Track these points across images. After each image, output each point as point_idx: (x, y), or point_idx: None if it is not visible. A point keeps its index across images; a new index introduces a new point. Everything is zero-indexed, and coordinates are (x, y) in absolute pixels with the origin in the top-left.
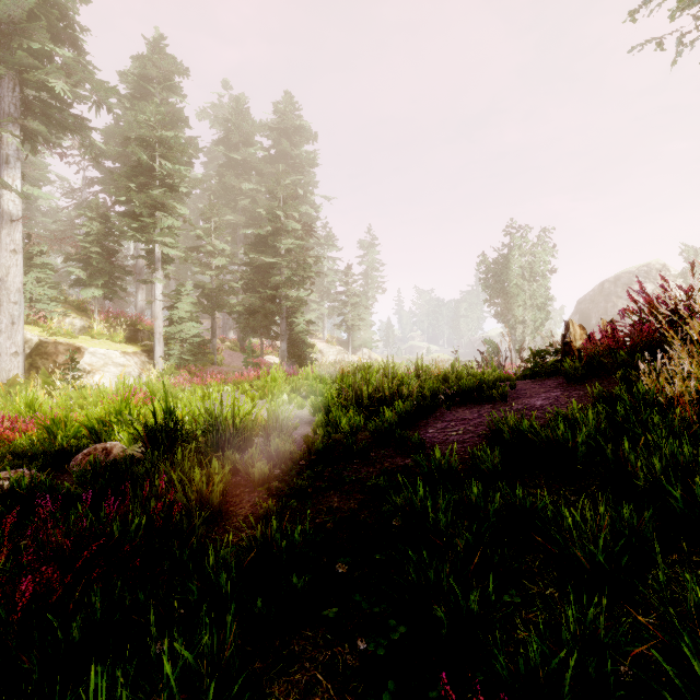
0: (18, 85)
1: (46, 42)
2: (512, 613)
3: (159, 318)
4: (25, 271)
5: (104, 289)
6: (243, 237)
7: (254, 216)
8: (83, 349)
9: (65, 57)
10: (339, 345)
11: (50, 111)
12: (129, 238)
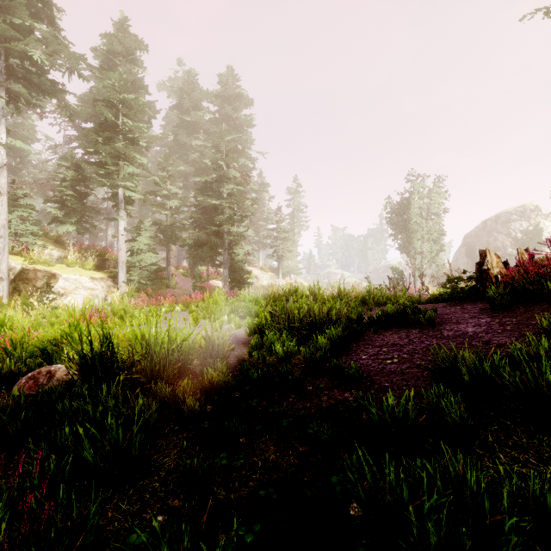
0: (3, 55)
1: (26, 18)
2: None
3: (122, 250)
4: (11, 211)
5: (77, 225)
6: (193, 184)
7: (202, 167)
8: (58, 275)
9: (43, 32)
10: (271, 271)
11: (30, 76)
12: (97, 183)
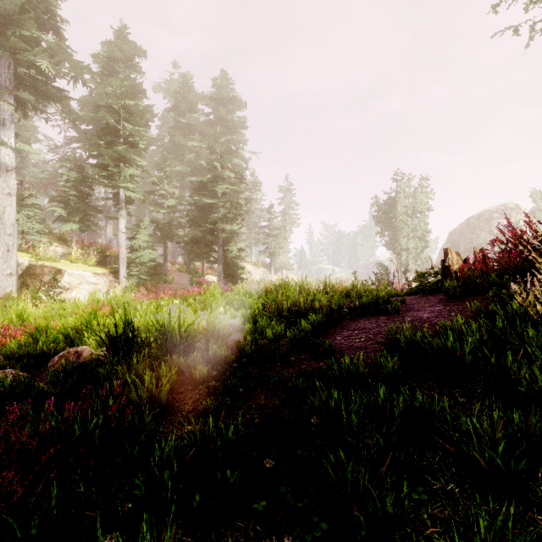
0: (12, 64)
1: (34, 30)
2: (419, 507)
3: (122, 247)
4: (18, 210)
5: (80, 224)
6: (189, 184)
7: (197, 166)
8: (63, 271)
9: (49, 42)
10: (263, 267)
11: (37, 84)
12: (99, 184)
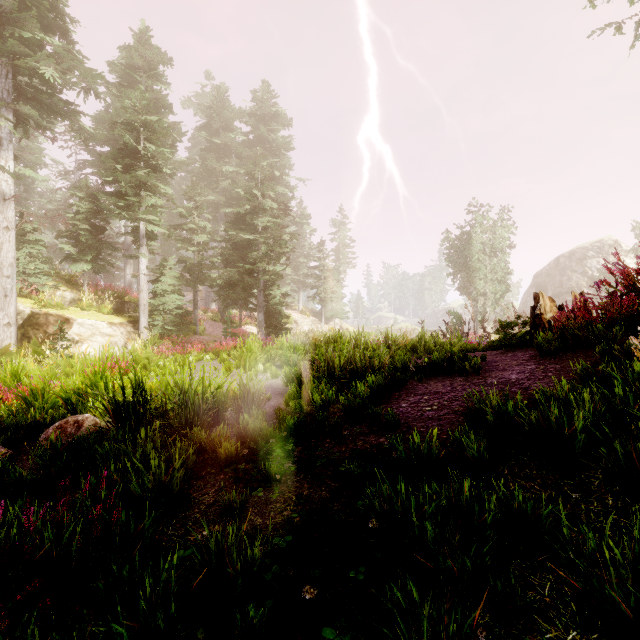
0: (10, 72)
1: (37, 31)
2: None
3: (143, 291)
4: (18, 247)
5: (93, 264)
6: (223, 216)
7: (234, 196)
8: (72, 320)
9: (55, 46)
10: (313, 315)
11: (41, 96)
12: (116, 216)
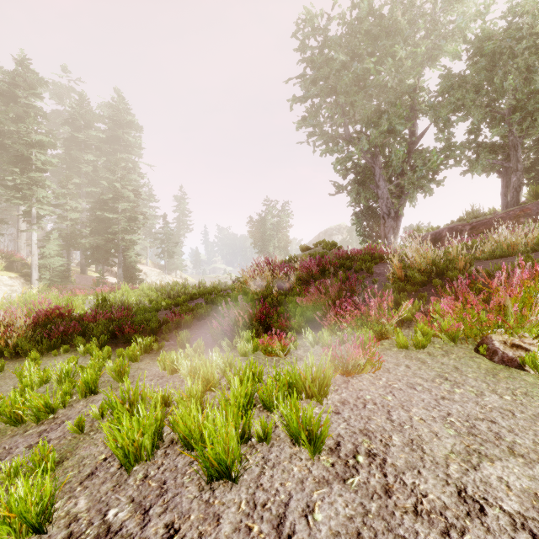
0: None
1: None
2: None
3: (35, 255)
4: None
5: None
6: (85, 193)
7: (94, 178)
8: None
9: None
10: (158, 268)
11: None
12: (13, 203)
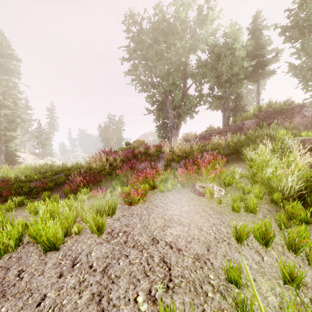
0: None
1: None
2: None
3: None
4: None
5: None
6: None
7: None
8: None
9: None
10: (34, 155)
11: None
12: None
